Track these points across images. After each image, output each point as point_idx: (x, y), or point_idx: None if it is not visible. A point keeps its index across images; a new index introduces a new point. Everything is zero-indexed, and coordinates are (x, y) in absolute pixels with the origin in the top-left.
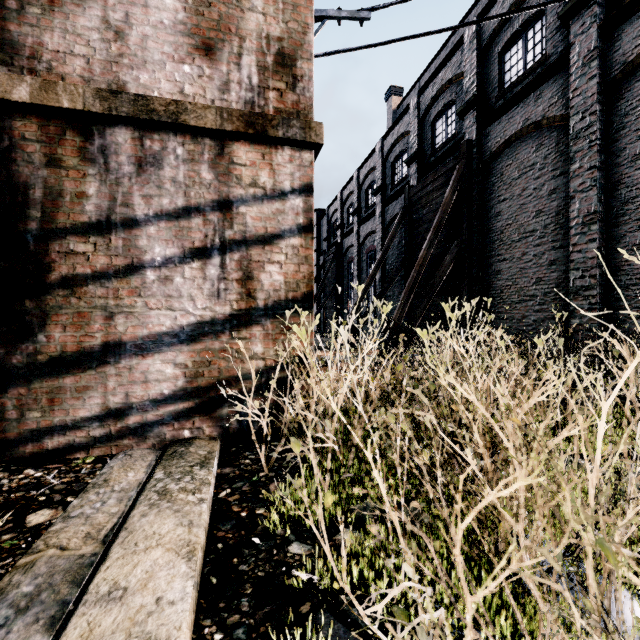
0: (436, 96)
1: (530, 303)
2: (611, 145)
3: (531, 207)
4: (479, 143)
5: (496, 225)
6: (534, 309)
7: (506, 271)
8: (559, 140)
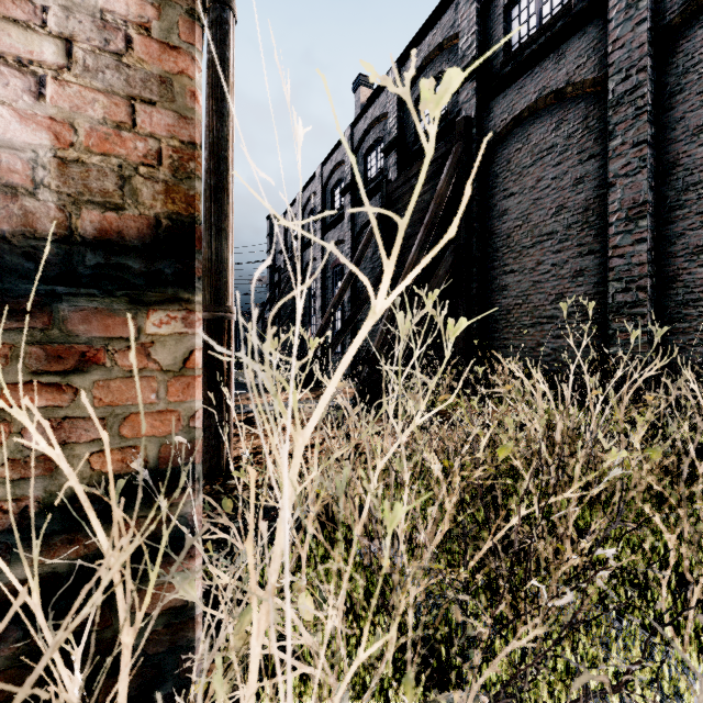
0: (422, 66)
1: (548, 327)
2: (663, 115)
3: (549, 202)
4: (479, 122)
5: (501, 227)
6: (553, 334)
7: (515, 286)
8: (588, 113)
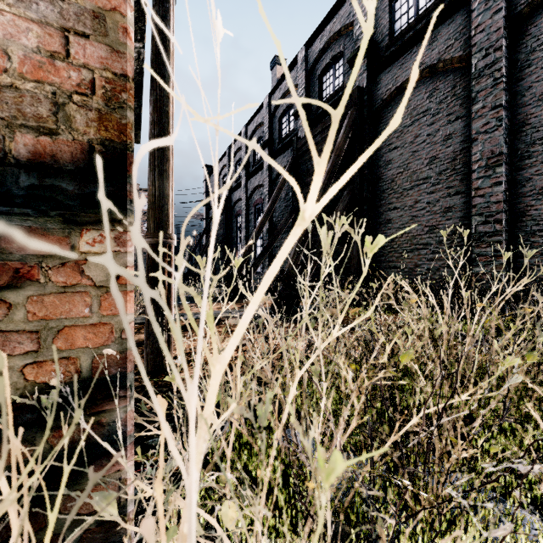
0: (324, 48)
1: (423, 251)
2: (515, 85)
3: (424, 154)
4: (369, 91)
5: (387, 174)
6: (428, 258)
7: (397, 220)
8: (456, 83)
